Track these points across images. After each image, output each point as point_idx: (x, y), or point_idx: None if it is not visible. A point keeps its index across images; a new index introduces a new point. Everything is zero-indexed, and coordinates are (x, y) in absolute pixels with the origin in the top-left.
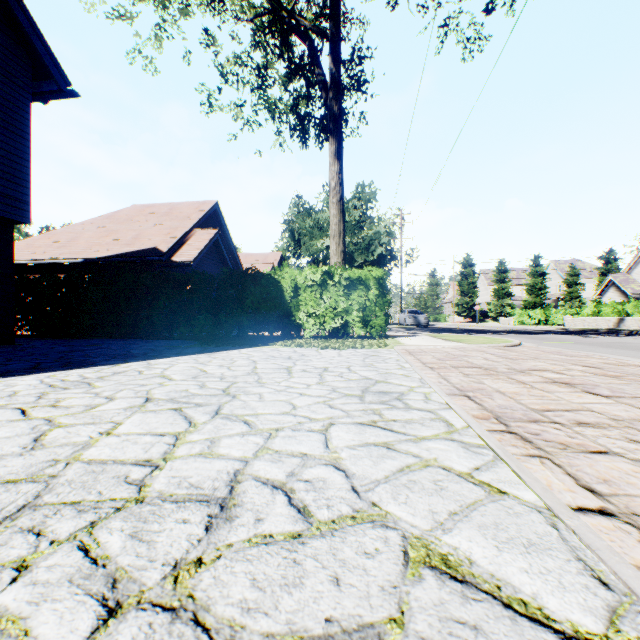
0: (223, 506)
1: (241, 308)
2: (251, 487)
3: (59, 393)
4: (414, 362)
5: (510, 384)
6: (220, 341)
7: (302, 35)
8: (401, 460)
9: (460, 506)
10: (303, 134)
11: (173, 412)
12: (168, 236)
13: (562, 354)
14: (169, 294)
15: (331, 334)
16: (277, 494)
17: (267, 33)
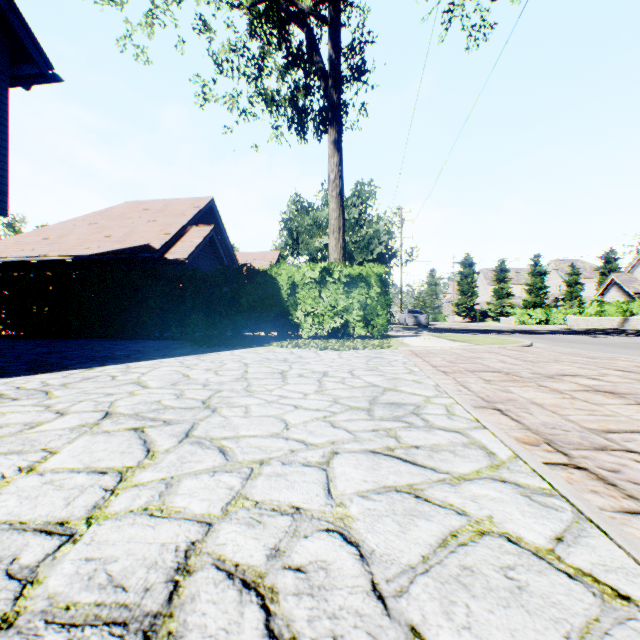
0: (148, 639)
1: (236, 307)
2: (206, 585)
3: (3, 405)
4: (423, 365)
5: (544, 393)
6: (213, 341)
7: (300, 22)
8: (440, 521)
9: (567, 637)
10: (301, 127)
11: (131, 434)
12: (161, 233)
13: (583, 356)
14: (160, 292)
15: (330, 334)
16: (247, 604)
17: (264, 23)
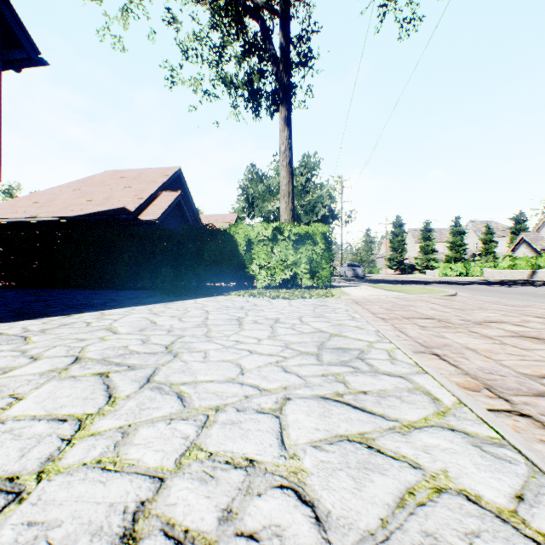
0: None
1: (199, 261)
2: None
3: None
4: (363, 312)
5: (476, 339)
6: (179, 291)
7: (255, 15)
8: (395, 476)
9: None
10: (256, 106)
11: (96, 379)
12: (136, 197)
13: (503, 304)
14: (134, 248)
15: (281, 285)
16: None
17: (224, 17)
